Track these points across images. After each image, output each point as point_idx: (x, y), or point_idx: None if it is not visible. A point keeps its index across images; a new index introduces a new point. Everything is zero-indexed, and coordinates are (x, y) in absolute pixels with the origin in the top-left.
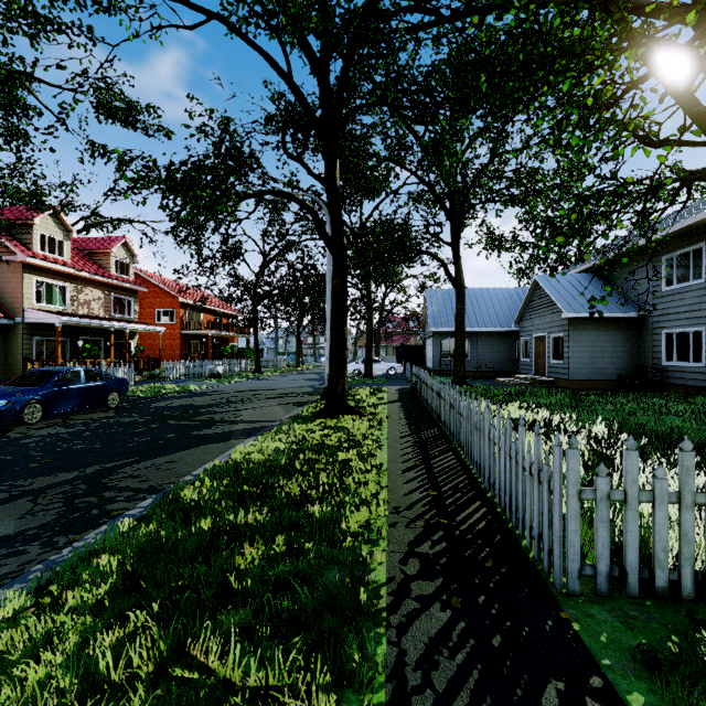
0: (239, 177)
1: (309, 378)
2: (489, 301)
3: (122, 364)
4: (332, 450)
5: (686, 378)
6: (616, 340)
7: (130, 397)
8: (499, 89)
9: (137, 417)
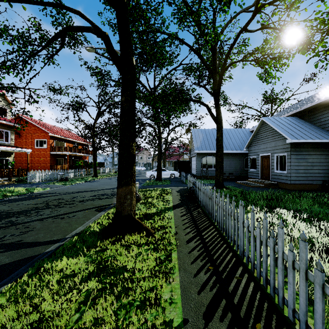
0: None
1: None
2: (228, 136)
3: None
4: None
5: None
6: (321, 157)
7: None
8: None
9: None
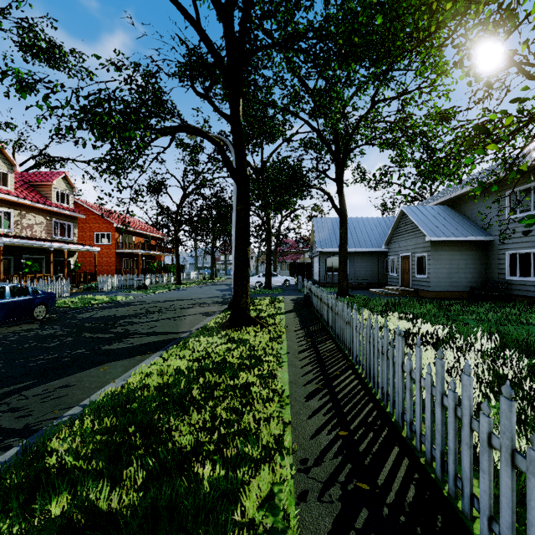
0: (150, 109)
1: (220, 289)
2: (363, 228)
3: (62, 278)
4: (233, 370)
5: (528, 291)
6: (468, 259)
7: (61, 308)
8: (392, 23)
9: (57, 329)
